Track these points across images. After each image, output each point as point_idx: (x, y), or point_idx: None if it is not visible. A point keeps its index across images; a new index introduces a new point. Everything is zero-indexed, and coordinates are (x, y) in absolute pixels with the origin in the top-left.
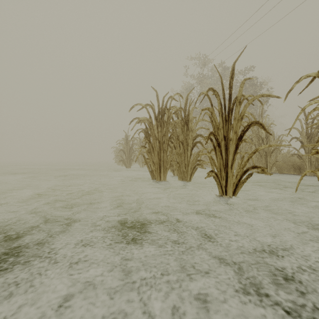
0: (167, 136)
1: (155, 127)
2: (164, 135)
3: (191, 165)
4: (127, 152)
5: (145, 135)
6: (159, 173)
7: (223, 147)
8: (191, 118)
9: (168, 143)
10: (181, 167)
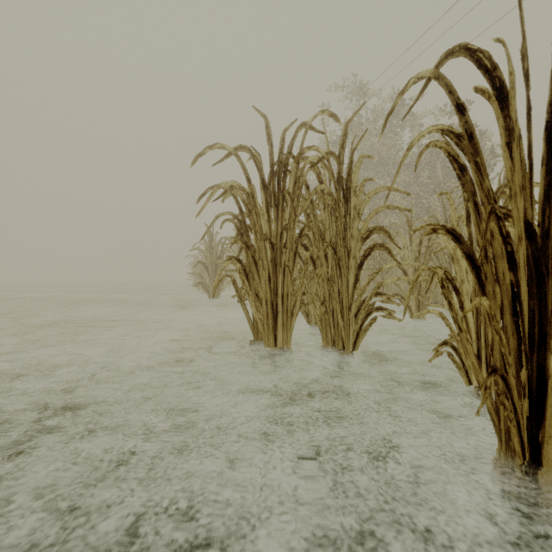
0: (294, 230)
1: (262, 208)
2: (286, 228)
3: (356, 306)
4: (211, 266)
5: (238, 230)
6: (273, 327)
7: (523, 267)
8: (356, 184)
9: (297, 250)
10: (329, 313)
